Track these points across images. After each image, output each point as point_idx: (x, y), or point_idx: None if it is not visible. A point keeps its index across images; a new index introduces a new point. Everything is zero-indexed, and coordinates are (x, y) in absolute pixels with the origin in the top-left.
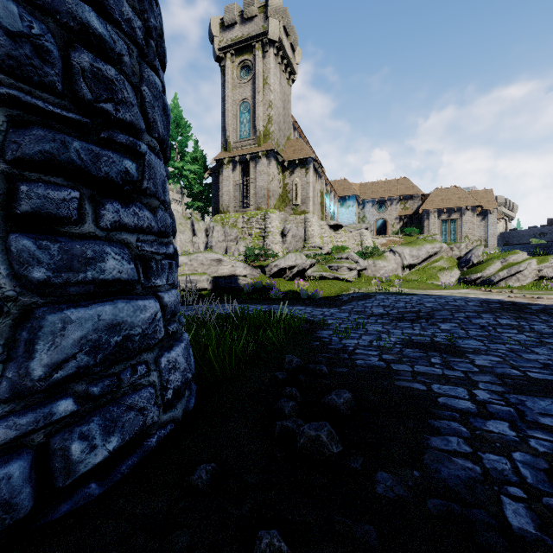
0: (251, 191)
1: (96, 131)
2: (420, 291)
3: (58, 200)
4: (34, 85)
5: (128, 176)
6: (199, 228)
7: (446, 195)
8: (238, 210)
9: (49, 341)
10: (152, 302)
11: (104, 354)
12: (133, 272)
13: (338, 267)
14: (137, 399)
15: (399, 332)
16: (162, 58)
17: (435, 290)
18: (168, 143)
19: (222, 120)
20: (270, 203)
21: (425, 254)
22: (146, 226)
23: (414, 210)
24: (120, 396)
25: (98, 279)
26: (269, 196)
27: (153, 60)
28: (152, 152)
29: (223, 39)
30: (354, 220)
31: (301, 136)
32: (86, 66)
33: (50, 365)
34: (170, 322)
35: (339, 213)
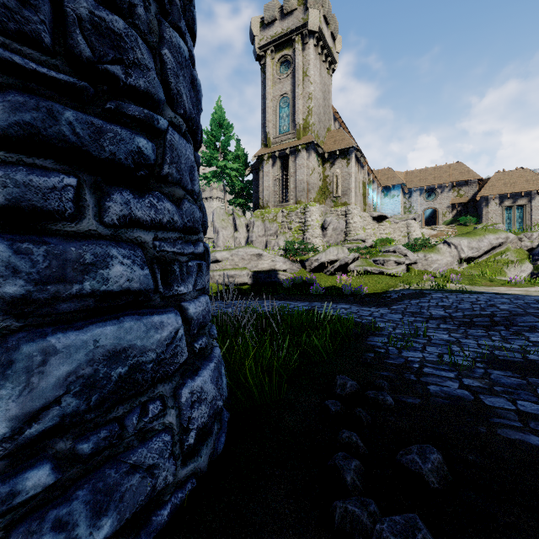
0: (291, 185)
1: (101, 101)
2: (484, 288)
3: (45, 189)
4: (12, 35)
5: (142, 158)
6: (240, 224)
7: (510, 179)
8: (278, 204)
9: (21, 382)
10: (172, 317)
11: (102, 394)
12: (147, 279)
13: (384, 261)
14: (145, 454)
15: (473, 343)
16: (190, 23)
17: (504, 288)
18: (198, 124)
19: (262, 117)
20: (310, 196)
21: (487, 246)
22: (166, 221)
23: (469, 197)
24: (122, 450)
25: (99, 291)
26: (308, 189)
27: (177, 21)
28: (177, 132)
29: (263, 37)
30: (399, 211)
31: (341, 126)
32: (84, 13)
33: (20, 417)
34: (198, 336)
35: (382, 204)
